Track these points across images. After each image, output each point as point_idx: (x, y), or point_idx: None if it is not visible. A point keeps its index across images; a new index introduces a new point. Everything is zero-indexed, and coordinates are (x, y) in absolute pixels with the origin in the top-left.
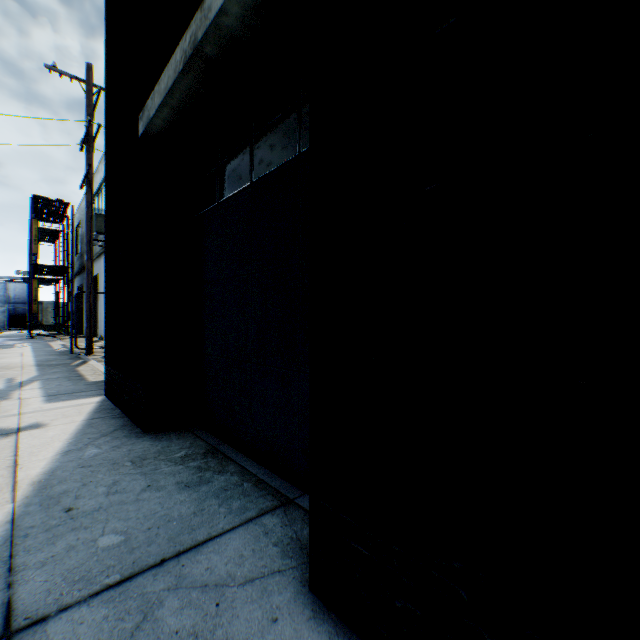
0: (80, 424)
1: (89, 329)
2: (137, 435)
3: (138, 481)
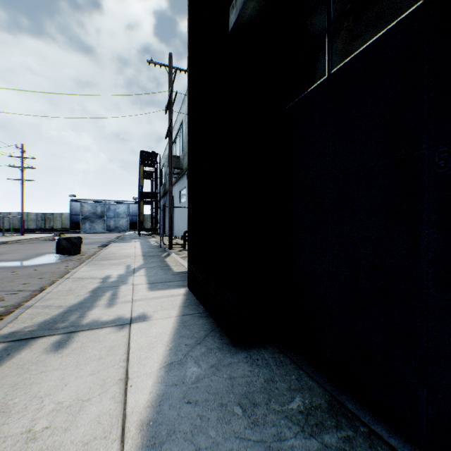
0: (174, 321)
1: (170, 231)
2: (229, 348)
3: None
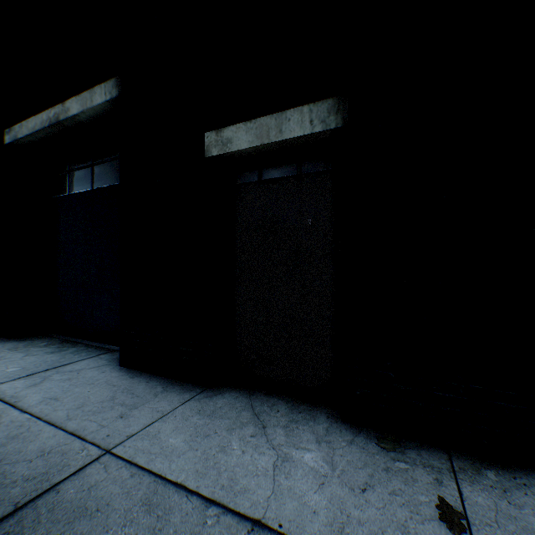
0: None
1: None
2: (5, 340)
3: (19, 354)
